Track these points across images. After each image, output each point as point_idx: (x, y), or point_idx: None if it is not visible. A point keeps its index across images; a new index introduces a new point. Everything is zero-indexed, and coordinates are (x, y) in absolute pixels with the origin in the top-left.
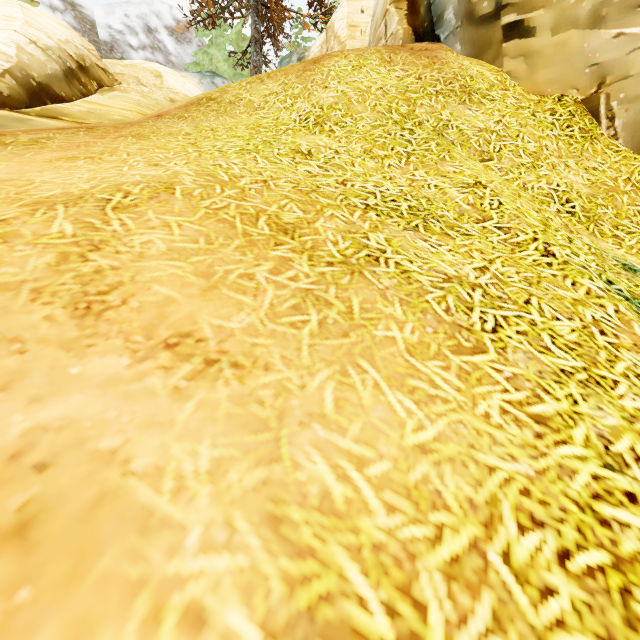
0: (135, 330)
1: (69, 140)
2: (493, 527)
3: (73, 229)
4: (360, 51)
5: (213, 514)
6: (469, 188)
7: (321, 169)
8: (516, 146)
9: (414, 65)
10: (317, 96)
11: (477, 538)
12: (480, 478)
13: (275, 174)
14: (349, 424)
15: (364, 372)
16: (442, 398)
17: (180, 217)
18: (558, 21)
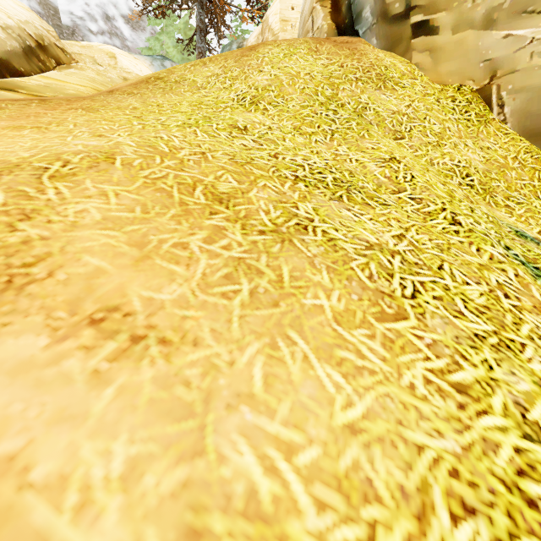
0: (59, 305)
1: (20, 110)
2: (426, 519)
3: (4, 197)
4: (291, 41)
5: (121, 536)
6: (385, 163)
7: (255, 143)
8: (424, 127)
9: (337, 55)
10: (253, 78)
11: (411, 535)
12: (410, 460)
13: (213, 147)
14: (278, 404)
15: (293, 344)
16: (369, 369)
17: (118, 186)
18: (457, 22)
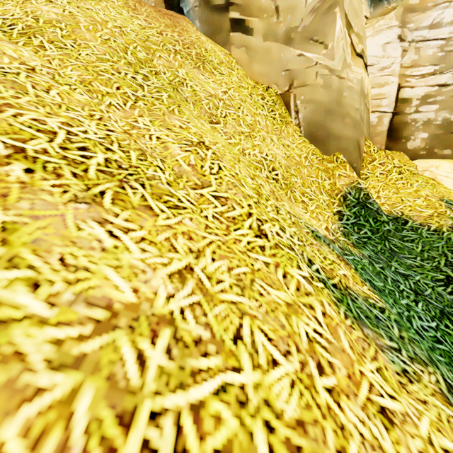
0: None
1: None
2: None
3: None
4: None
5: None
6: (192, 146)
7: None
8: (238, 116)
9: (157, 21)
10: (34, 5)
11: None
12: None
13: None
14: None
15: None
16: None
17: None
18: (266, 31)
